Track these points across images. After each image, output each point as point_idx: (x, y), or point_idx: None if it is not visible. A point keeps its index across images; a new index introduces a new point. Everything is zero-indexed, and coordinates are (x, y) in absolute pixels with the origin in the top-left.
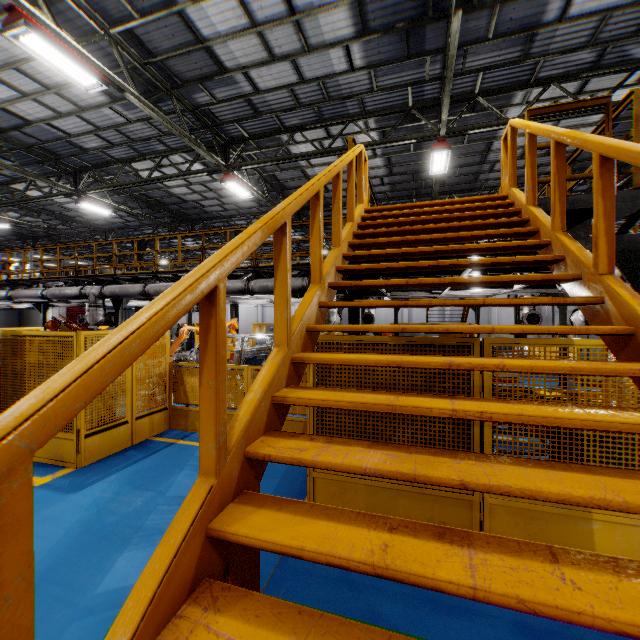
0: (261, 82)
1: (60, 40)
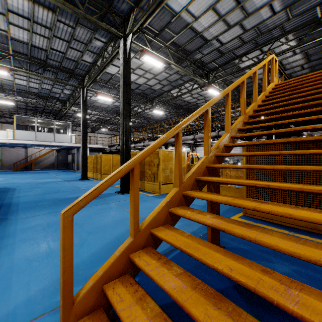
0: (224, 40)
1: (153, 54)
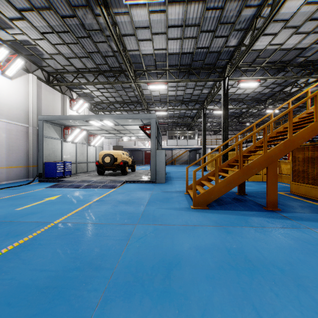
0: None
1: (247, 80)
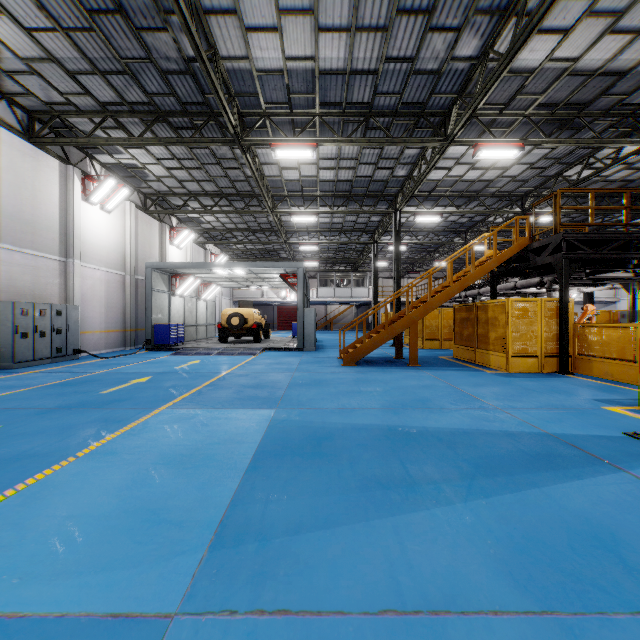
0: (512, 174)
1: (427, 213)
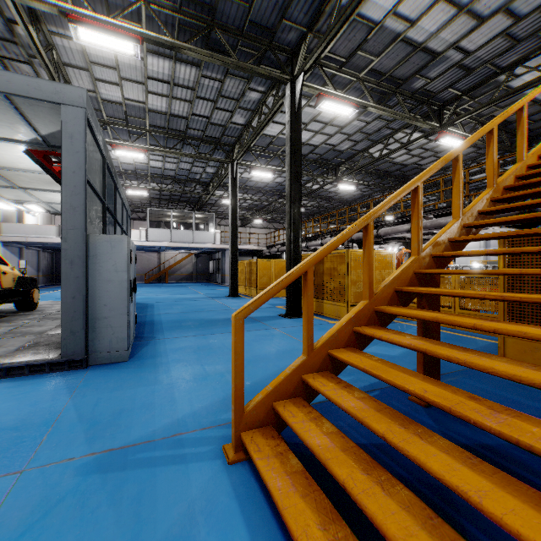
0: (471, 45)
1: (336, 97)
